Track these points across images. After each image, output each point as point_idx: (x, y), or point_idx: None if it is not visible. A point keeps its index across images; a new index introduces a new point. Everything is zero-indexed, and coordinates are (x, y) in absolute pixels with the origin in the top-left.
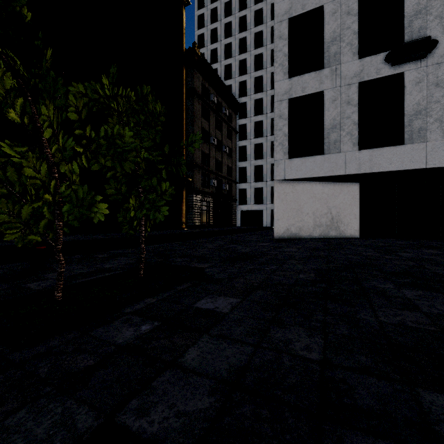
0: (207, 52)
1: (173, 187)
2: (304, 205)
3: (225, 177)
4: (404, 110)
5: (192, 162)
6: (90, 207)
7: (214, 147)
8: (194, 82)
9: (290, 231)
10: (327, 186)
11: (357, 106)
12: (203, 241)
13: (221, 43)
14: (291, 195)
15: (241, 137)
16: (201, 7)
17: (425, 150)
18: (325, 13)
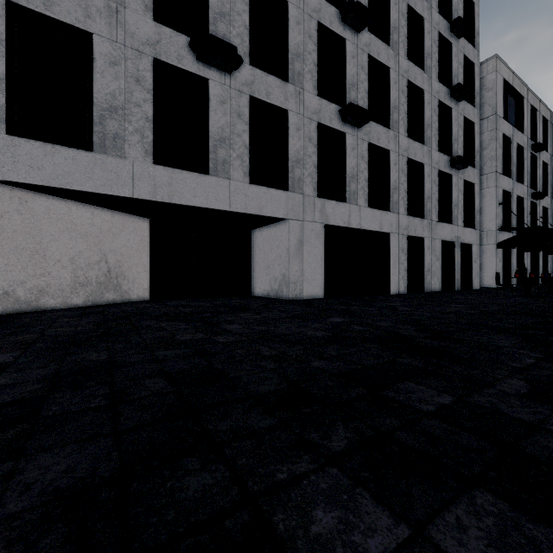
0: None
1: None
2: (52, 242)
3: None
4: (210, 130)
5: None
6: None
7: None
8: None
9: (13, 297)
10: (99, 215)
11: (152, 94)
12: None
13: None
14: (15, 218)
15: None
16: None
17: (229, 189)
18: None
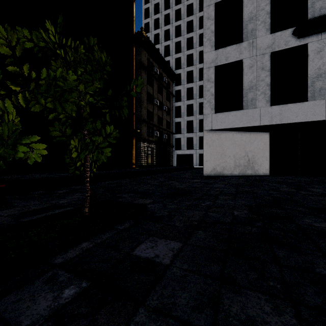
0: (152, 36)
1: (117, 131)
2: (227, 149)
3: (164, 129)
4: (308, 74)
5: (140, 118)
6: (15, 146)
7: (157, 106)
8: (141, 57)
9: (216, 170)
10: (244, 135)
11: (270, 71)
12: (148, 178)
13: (162, 29)
14: (216, 142)
15: (176, 99)
16: (147, 3)
17: (325, 105)
18: None
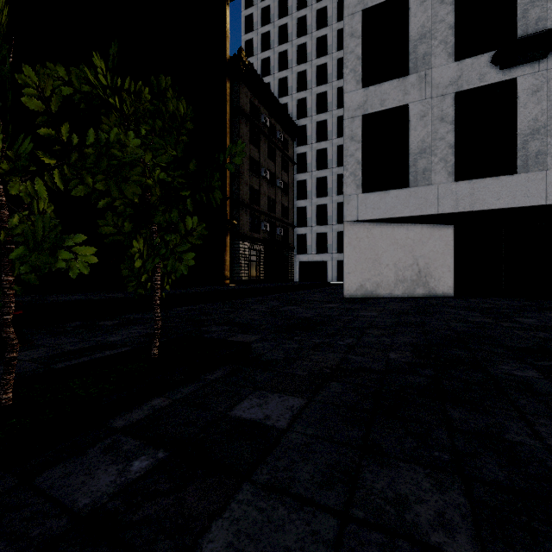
0: (257, 62)
1: (203, 225)
2: (383, 253)
3: (279, 220)
4: (517, 128)
5: (238, 200)
6: (55, 250)
7: (266, 181)
8: (240, 98)
9: (364, 288)
10: (412, 230)
11: (454, 123)
12: (251, 301)
13: (275, 51)
14: (365, 241)
15: (299, 168)
16: (249, 6)
17: (545, 180)
18: (410, 2)
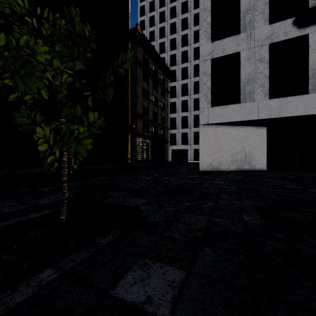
0: (147, 33)
1: (102, 119)
2: (224, 144)
3: (160, 125)
4: (309, 65)
5: (135, 113)
6: None
7: (152, 102)
8: (137, 53)
9: (212, 165)
10: (241, 129)
11: (268, 63)
12: (142, 173)
13: (157, 26)
14: (213, 136)
15: (171, 95)
16: (142, 1)
17: None
18: None
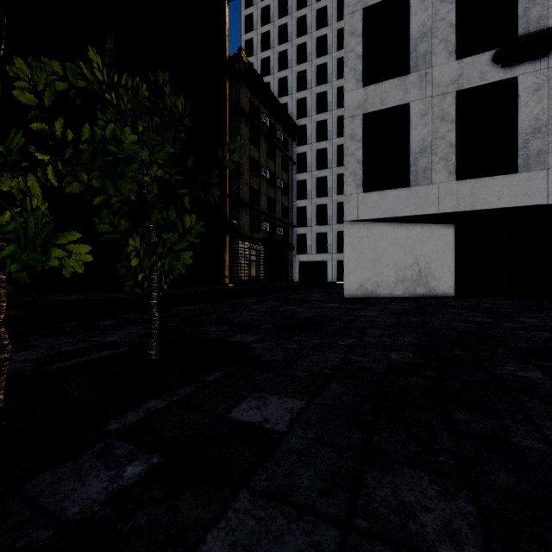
0: (257, 62)
1: (201, 223)
2: (384, 253)
3: (279, 220)
4: (518, 127)
5: (238, 200)
6: (46, 248)
7: (266, 181)
8: (240, 98)
9: (365, 288)
10: (412, 229)
11: (454, 122)
12: (251, 300)
13: (275, 50)
14: (365, 240)
15: (299, 168)
16: (249, 6)
17: (546, 180)
18: (411, 0)
